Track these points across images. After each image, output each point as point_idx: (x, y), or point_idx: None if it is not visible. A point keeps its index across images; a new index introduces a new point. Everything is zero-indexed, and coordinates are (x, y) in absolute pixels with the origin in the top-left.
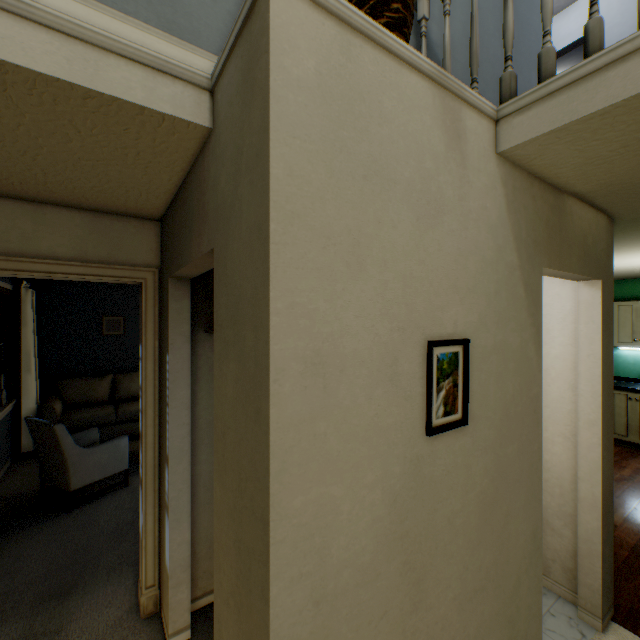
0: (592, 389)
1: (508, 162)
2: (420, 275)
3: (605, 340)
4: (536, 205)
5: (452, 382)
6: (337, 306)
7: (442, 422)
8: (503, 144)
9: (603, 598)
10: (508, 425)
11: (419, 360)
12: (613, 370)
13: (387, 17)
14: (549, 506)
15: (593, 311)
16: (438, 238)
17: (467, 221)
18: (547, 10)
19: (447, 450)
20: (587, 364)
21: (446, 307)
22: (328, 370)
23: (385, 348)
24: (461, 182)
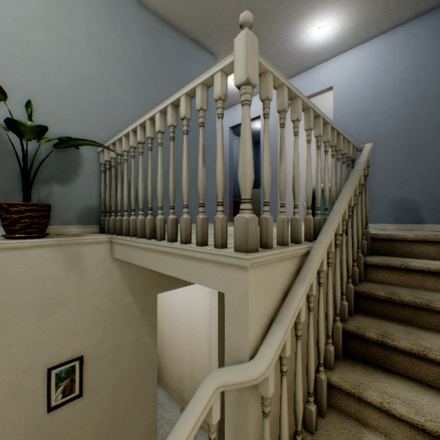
0: (215, 332)
1: None
2: (43, 339)
3: (222, 306)
4: None
5: (71, 379)
6: None
7: (62, 401)
8: (113, 254)
9: (220, 436)
10: (125, 381)
11: (42, 379)
12: None
13: (20, 225)
14: None
15: (216, 293)
16: (59, 316)
17: (86, 298)
18: (125, 200)
19: (67, 412)
20: (214, 319)
21: (66, 346)
22: None
23: (12, 384)
24: (80, 282)
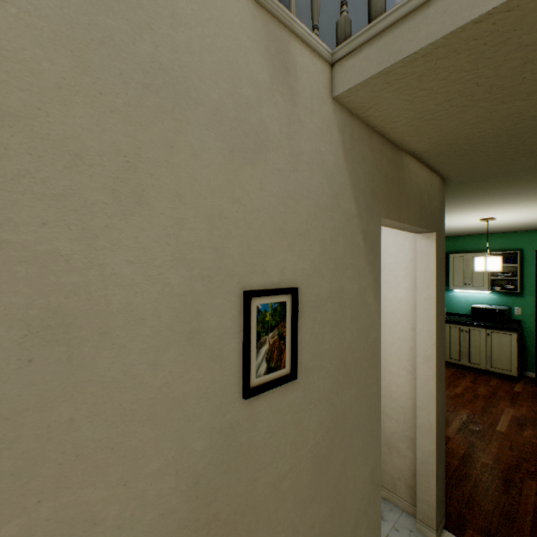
0: (428, 328)
1: (346, 110)
2: (235, 215)
3: (439, 285)
4: (375, 157)
5: (278, 335)
6: (96, 248)
7: (265, 380)
8: (338, 88)
9: (437, 511)
10: (346, 372)
11: (233, 313)
12: (450, 308)
13: None
14: (396, 431)
15: (429, 260)
16: (260, 176)
17: (298, 162)
18: None
19: (272, 409)
20: (424, 307)
21: (271, 253)
22: (78, 334)
23: (181, 301)
24: (290, 119)
